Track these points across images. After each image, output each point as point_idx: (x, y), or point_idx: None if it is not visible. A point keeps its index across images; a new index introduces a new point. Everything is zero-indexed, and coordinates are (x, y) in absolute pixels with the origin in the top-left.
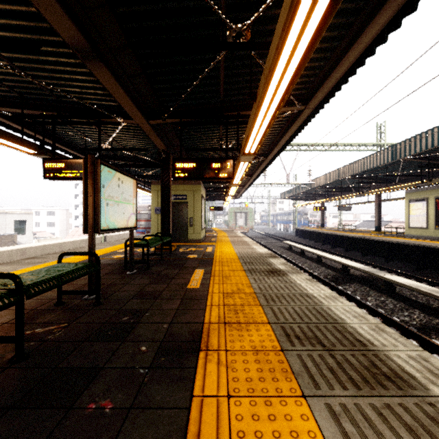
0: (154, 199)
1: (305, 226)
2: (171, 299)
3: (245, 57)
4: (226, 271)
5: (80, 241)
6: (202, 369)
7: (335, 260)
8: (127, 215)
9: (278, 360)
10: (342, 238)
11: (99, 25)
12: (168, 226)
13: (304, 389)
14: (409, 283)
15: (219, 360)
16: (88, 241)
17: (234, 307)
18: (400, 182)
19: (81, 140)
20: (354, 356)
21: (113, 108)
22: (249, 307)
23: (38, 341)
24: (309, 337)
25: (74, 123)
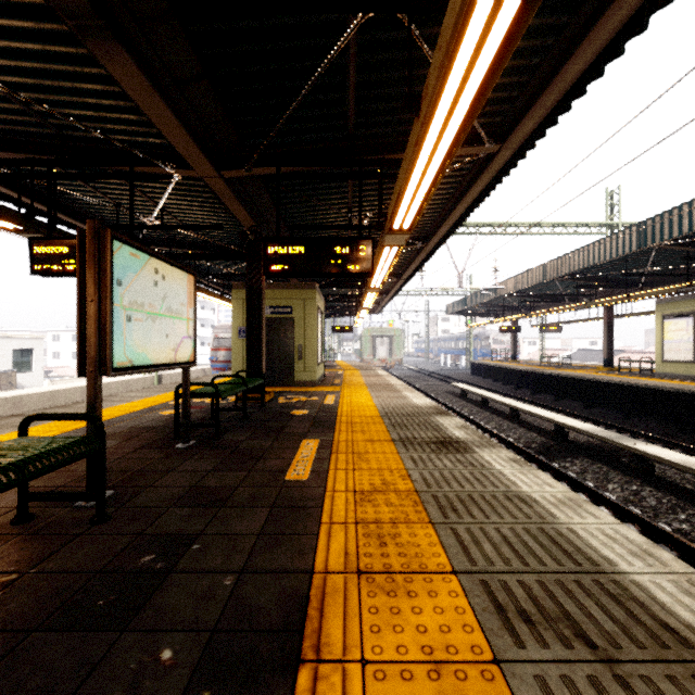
0: (238, 313)
1: (485, 357)
2: (252, 507)
3: (396, 46)
4: (360, 442)
5: (117, 384)
6: None
7: (543, 417)
8: (174, 339)
9: None
10: (550, 378)
11: None
12: (259, 359)
13: None
14: (683, 460)
15: None
16: (87, 390)
17: (377, 528)
18: (646, 286)
19: (112, 212)
20: (676, 682)
21: (157, 149)
22: (408, 528)
23: None
24: (550, 617)
25: (89, 176)
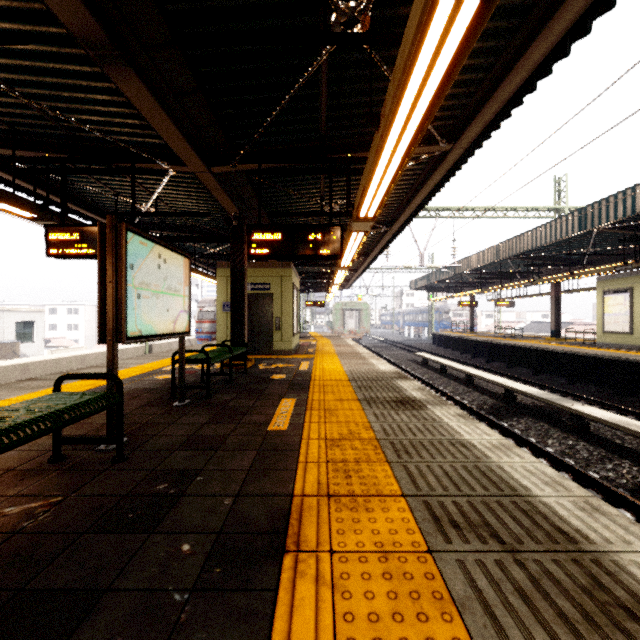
0: (222, 289)
1: (446, 329)
2: (241, 450)
3: (361, 64)
4: (331, 401)
5: None
6: (287, 593)
7: (494, 382)
8: (173, 313)
9: (425, 573)
10: (503, 348)
11: (123, 3)
12: (242, 331)
13: (479, 639)
14: (612, 418)
15: (318, 573)
16: (107, 355)
17: (343, 465)
18: (589, 265)
19: (111, 200)
20: (559, 564)
21: (155, 148)
22: (368, 465)
23: (3, 533)
24: (474, 524)
25: (95, 171)
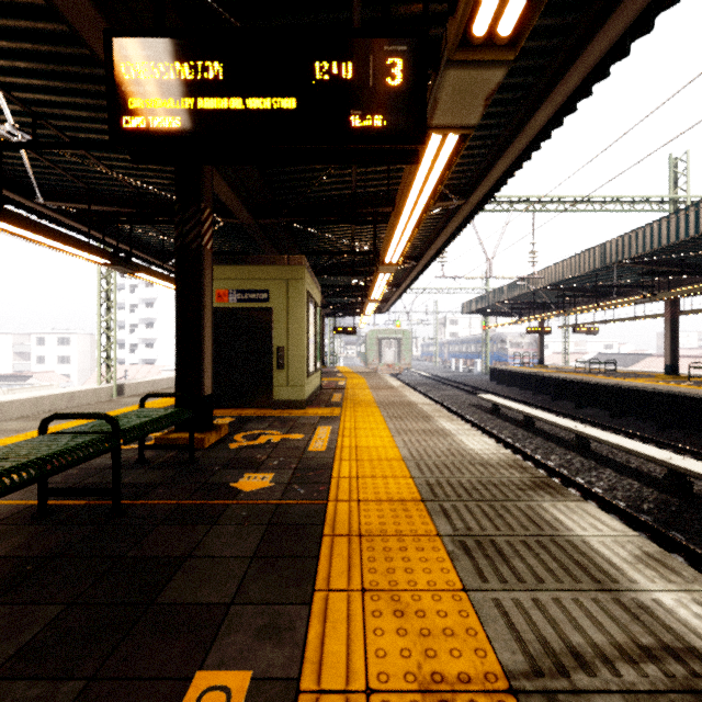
0: None
1: (501, 362)
2: None
3: None
4: None
5: (54, 398)
6: None
7: (646, 456)
8: None
9: None
10: (604, 389)
11: None
12: (200, 371)
13: None
14: None
15: None
16: None
17: None
18: None
19: None
20: None
21: None
22: None
23: None
24: None
25: None
